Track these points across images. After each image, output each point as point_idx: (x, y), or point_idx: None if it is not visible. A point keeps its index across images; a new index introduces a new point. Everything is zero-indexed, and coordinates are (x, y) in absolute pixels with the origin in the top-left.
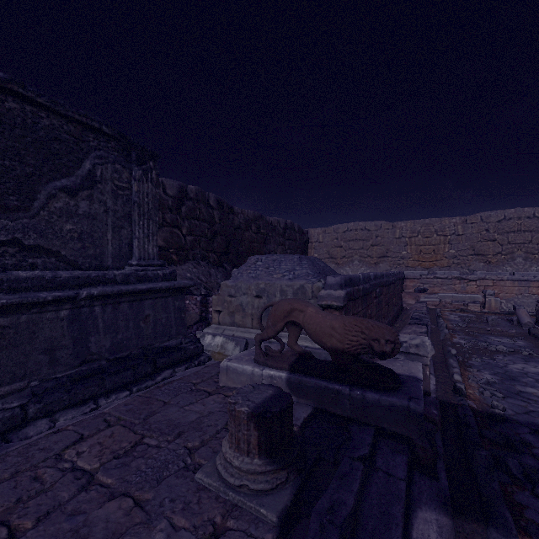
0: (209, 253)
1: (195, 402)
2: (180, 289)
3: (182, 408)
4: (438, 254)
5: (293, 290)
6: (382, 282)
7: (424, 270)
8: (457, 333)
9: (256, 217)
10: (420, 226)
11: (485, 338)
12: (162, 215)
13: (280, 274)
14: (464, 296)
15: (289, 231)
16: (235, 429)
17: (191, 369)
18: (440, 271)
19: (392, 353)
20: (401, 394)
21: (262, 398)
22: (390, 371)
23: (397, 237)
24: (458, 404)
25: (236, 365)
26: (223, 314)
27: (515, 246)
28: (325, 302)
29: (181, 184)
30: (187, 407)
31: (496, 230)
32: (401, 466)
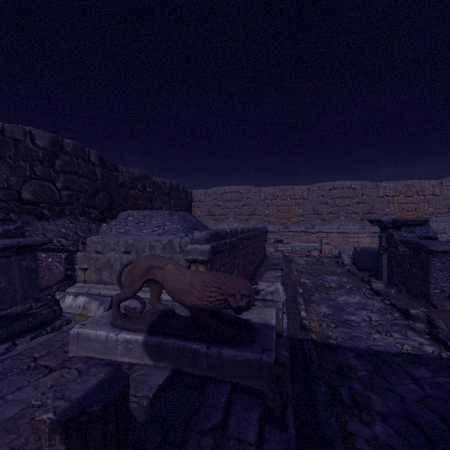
0: (89, 208)
1: (26, 385)
2: (29, 247)
3: (1, 399)
4: (291, 213)
5: (162, 245)
6: (249, 235)
7: (281, 225)
8: (304, 274)
9: (142, 176)
10: (279, 191)
11: (322, 277)
12: (30, 166)
13: (150, 229)
14: (308, 245)
15: (174, 191)
16: (33, 446)
17: (40, 338)
18: (292, 226)
19: (248, 306)
20: (255, 347)
21: (84, 390)
22: (246, 323)
23: (262, 199)
24: (304, 339)
25: (88, 332)
26: (89, 272)
27: (340, 208)
28: (191, 257)
29: (55, 136)
30: (10, 395)
31: (328, 196)
32: (252, 426)
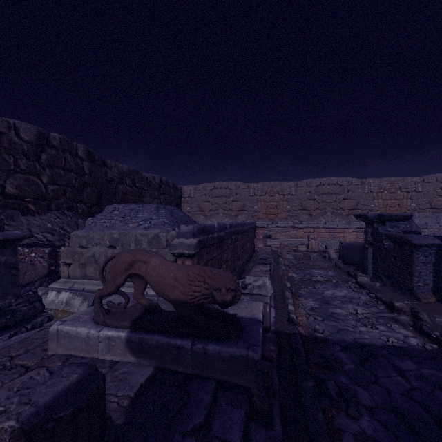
0: (77, 203)
1: None
2: (8, 241)
3: None
4: (279, 209)
5: (148, 239)
6: (237, 230)
7: (269, 221)
8: (291, 269)
9: (131, 172)
10: (267, 188)
11: (309, 271)
12: (15, 160)
13: (136, 223)
14: (296, 240)
15: (164, 186)
16: None
17: (19, 335)
18: (280, 222)
19: (234, 300)
20: (241, 342)
21: (54, 393)
22: (232, 318)
23: (251, 195)
24: (291, 333)
25: (68, 329)
26: (73, 267)
27: (327, 204)
28: (177, 251)
29: (41, 129)
30: None
31: (315, 192)
32: (238, 424)
